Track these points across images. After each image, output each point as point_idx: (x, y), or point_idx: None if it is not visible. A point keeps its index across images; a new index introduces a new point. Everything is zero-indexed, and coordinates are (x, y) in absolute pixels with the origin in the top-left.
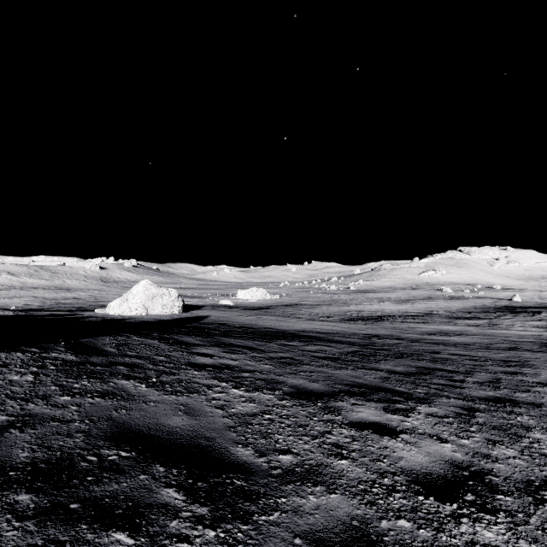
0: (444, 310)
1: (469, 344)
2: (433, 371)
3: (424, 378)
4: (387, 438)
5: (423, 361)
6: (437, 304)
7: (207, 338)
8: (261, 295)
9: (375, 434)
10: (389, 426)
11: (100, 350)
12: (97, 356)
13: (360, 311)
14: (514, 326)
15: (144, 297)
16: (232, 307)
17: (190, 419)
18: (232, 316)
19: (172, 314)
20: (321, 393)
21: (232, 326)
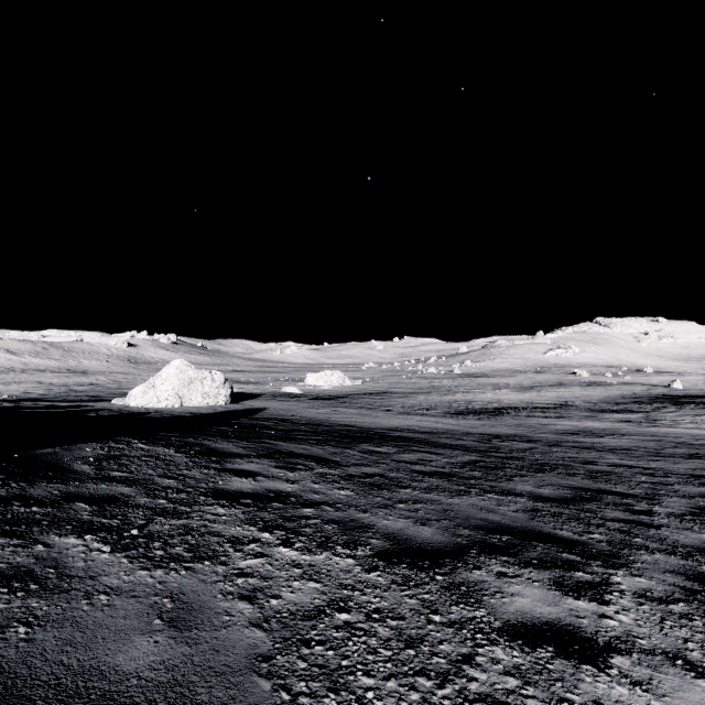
0: (581, 400)
1: (631, 449)
2: (598, 495)
3: (590, 508)
4: (589, 669)
5: (576, 476)
6: (571, 392)
7: (255, 442)
8: (337, 380)
9: (562, 659)
10: (580, 631)
11: (61, 471)
12: (48, 483)
13: (470, 401)
14: (682, 423)
15: (178, 382)
16: (299, 396)
17: (173, 641)
18: (298, 409)
19: (216, 406)
20: (439, 550)
21: (296, 423)
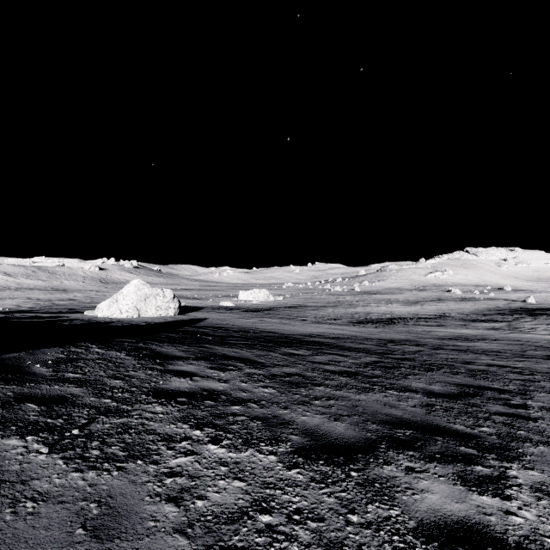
0: (456, 312)
1: (500, 352)
2: (480, 390)
3: (475, 402)
4: None
5: (459, 375)
6: (447, 306)
7: (194, 346)
8: (263, 296)
9: None
10: (490, 530)
11: (20, 373)
12: (4, 385)
13: (368, 313)
14: (538, 330)
15: (136, 297)
16: (233, 308)
17: None
18: (232, 319)
19: (166, 317)
20: (352, 446)
21: (229, 331)
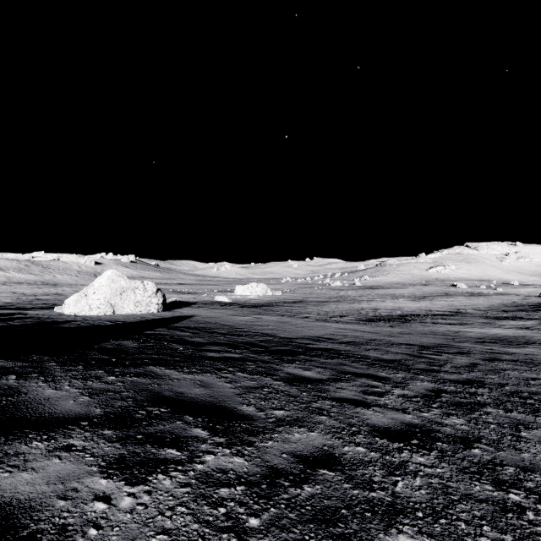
0: (471, 308)
1: None
2: None
3: None
4: None
5: None
6: (458, 301)
7: (129, 375)
8: (261, 291)
9: None
10: None
11: None
12: None
13: (375, 309)
14: None
15: (110, 291)
16: (228, 304)
17: None
18: (224, 316)
19: (147, 314)
20: None
21: (215, 333)
